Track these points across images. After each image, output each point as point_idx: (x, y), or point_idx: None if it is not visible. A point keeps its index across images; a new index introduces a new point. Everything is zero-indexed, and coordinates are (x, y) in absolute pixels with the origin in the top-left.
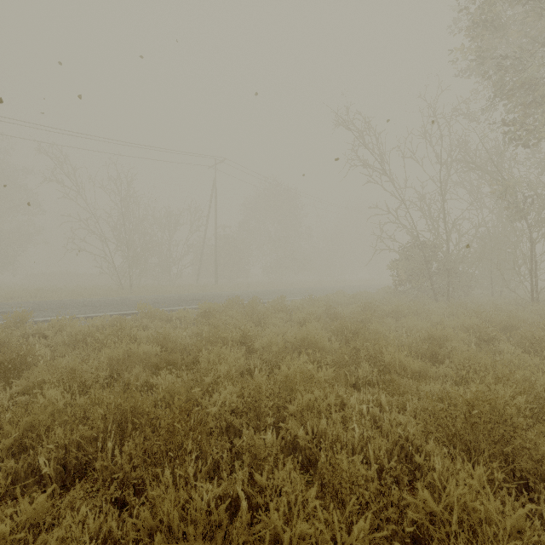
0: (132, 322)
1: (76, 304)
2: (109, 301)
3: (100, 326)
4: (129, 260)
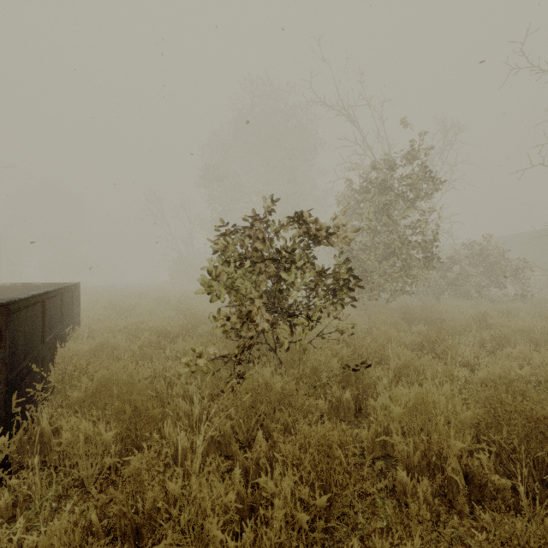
0: None
1: None
2: None
3: None
4: None
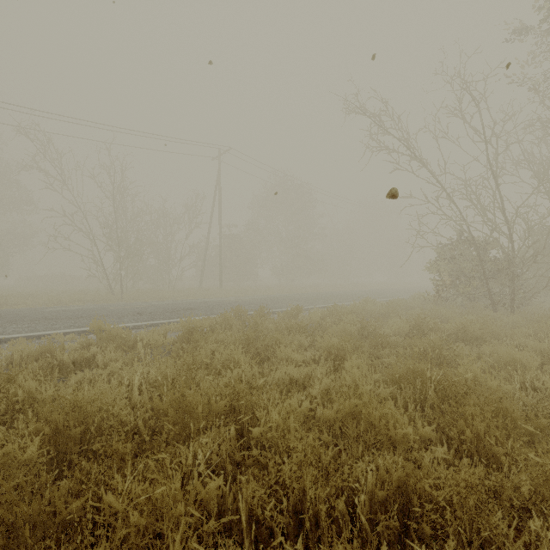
0: (64, 354)
1: (34, 315)
2: (80, 312)
3: (17, 360)
4: (120, 261)
